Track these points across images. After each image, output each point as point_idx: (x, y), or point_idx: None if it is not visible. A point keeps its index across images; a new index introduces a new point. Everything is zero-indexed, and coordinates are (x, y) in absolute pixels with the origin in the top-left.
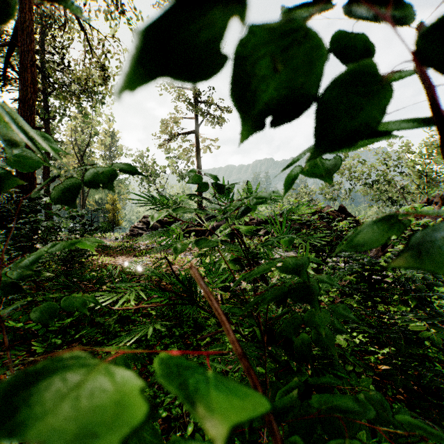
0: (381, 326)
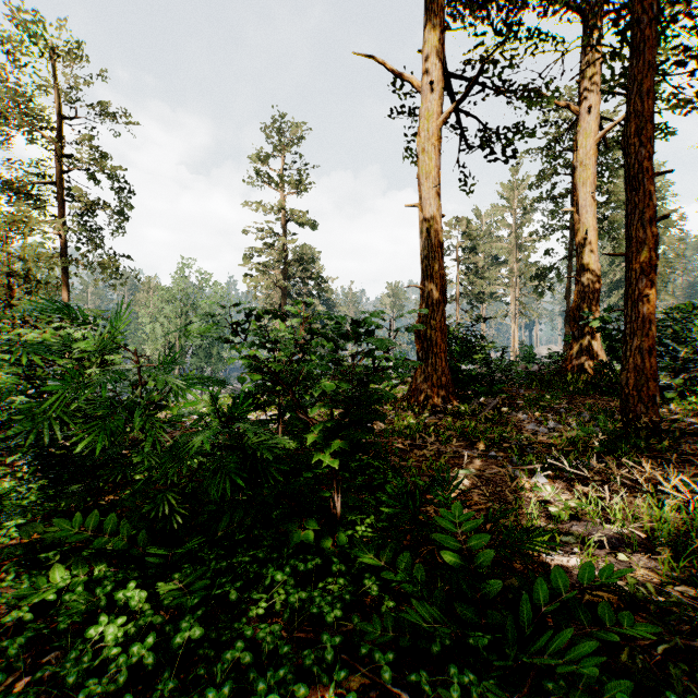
0: (70, 467)
